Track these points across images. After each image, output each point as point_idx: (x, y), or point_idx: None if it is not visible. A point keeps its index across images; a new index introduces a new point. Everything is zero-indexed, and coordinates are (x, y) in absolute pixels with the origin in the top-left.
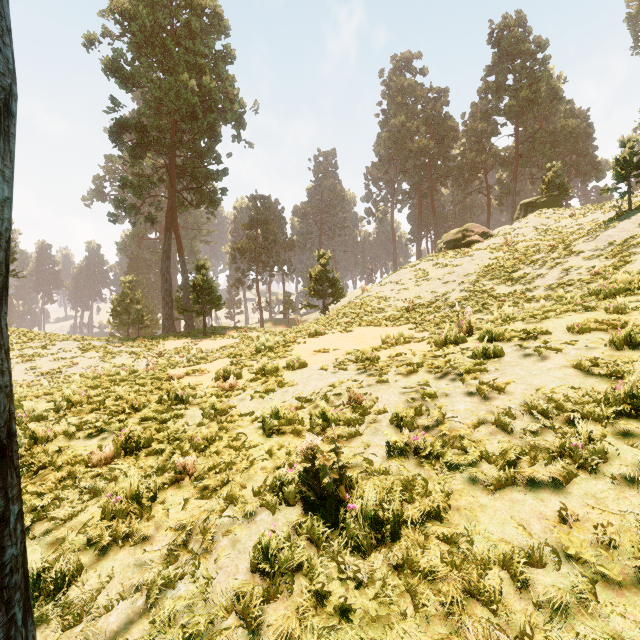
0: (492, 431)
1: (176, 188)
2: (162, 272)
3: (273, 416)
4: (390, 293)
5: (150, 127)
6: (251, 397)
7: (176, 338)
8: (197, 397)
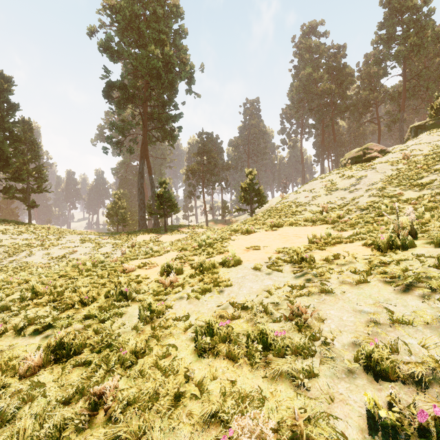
0: None
1: (147, 128)
2: (138, 187)
3: (206, 329)
4: (305, 199)
5: (129, 86)
6: (187, 297)
7: (145, 233)
8: (140, 293)
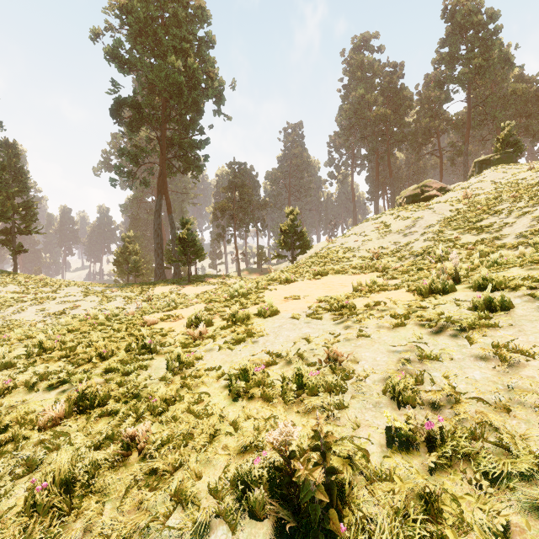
0: (538, 417)
1: (166, 157)
2: (154, 228)
3: (240, 375)
4: (354, 244)
5: (144, 104)
6: (219, 347)
7: (164, 284)
8: (166, 345)
